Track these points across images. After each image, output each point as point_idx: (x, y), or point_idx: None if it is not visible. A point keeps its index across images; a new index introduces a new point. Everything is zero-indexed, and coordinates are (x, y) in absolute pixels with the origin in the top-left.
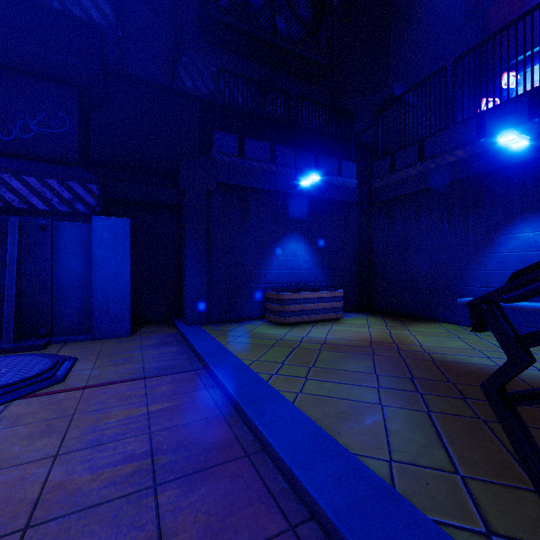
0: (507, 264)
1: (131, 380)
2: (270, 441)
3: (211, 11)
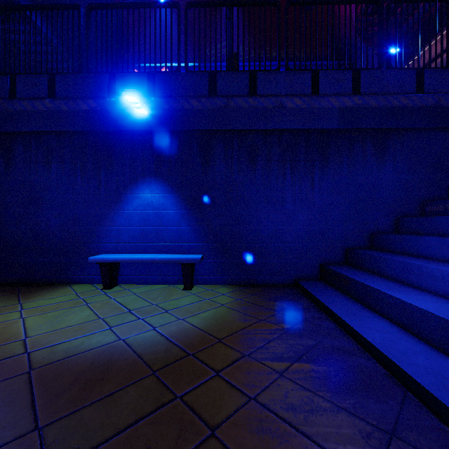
0: (133, 221)
1: None
2: None
3: None
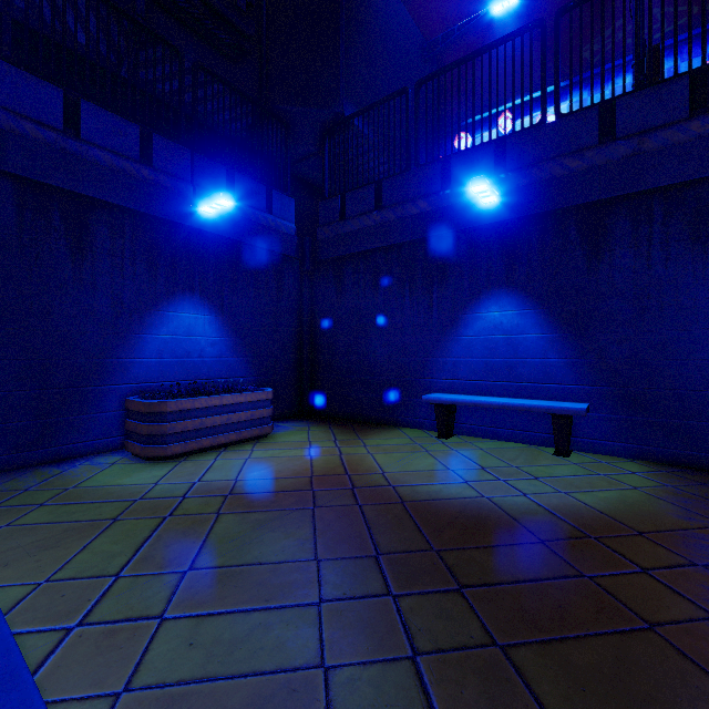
0: (474, 350)
1: None
2: None
3: None
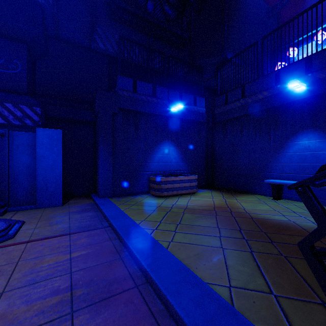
0: (293, 159)
1: (60, 236)
2: (152, 276)
3: (115, 0)
